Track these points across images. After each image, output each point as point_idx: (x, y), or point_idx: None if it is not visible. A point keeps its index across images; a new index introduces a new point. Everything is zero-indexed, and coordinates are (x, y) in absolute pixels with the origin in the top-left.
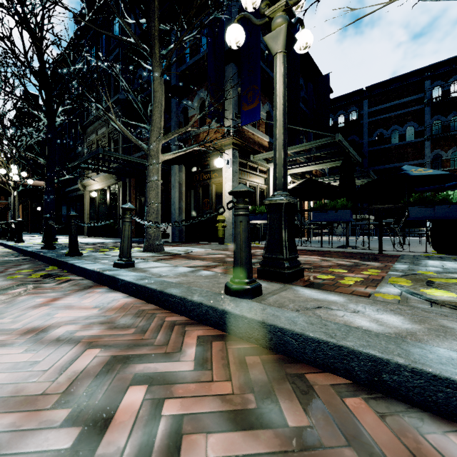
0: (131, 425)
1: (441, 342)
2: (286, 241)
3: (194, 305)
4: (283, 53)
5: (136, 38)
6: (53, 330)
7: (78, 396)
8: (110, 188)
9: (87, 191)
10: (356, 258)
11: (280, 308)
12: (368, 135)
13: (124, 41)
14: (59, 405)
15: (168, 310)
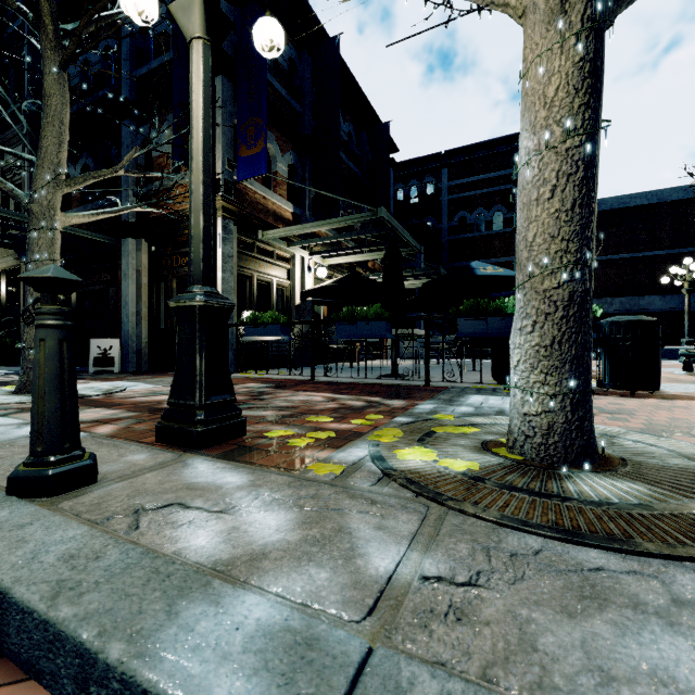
0: None
1: (287, 574)
2: (203, 375)
3: None
4: (203, 41)
5: None
6: None
7: None
8: (7, 273)
9: None
10: (383, 395)
11: (67, 519)
12: (448, 218)
13: None
14: None
15: None
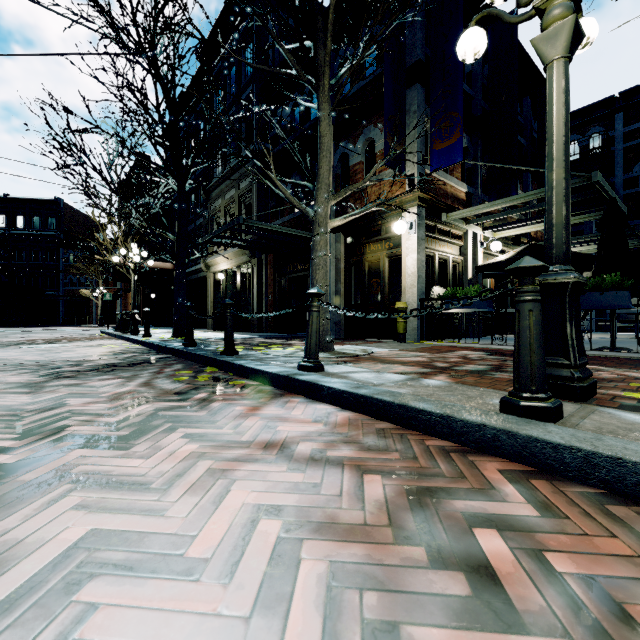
0: (527, 580)
1: None
2: (574, 340)
3: (469, 427)
4: (564, 59)
5: (299, 69)
6: (293, 446)
7: (412, 533)
8: (240, 267)
9: (211, 273)
10: None
11: (624, 439)
12: (623, 169)
13: (283, 75)
14: (401, 541)
15: (417, 431)
